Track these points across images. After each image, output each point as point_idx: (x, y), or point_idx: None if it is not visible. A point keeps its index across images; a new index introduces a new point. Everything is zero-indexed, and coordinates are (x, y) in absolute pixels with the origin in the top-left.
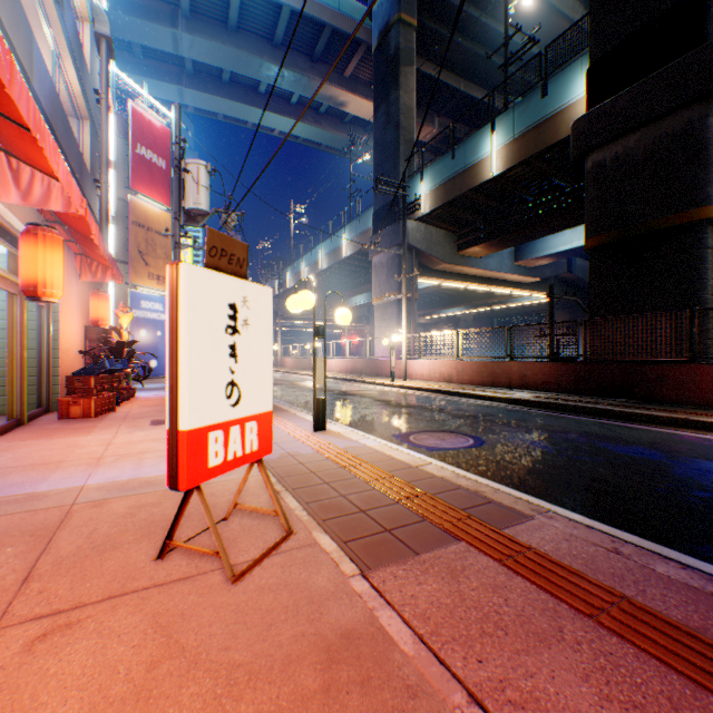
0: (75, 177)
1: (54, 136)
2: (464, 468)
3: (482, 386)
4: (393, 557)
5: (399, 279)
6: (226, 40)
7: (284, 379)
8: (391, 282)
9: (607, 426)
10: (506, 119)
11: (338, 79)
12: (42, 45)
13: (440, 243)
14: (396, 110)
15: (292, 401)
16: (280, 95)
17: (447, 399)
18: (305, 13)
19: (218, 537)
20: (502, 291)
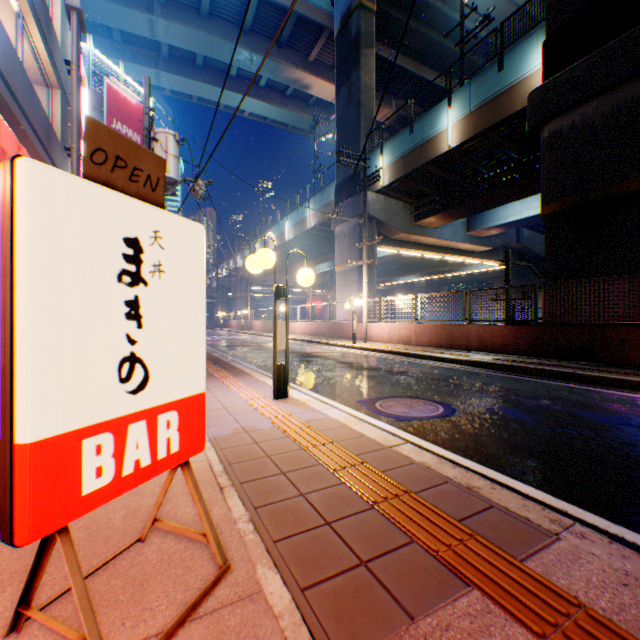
0: (40, 141)
1: (10, 94)
2: (440, 444)
3: (441, 348)
4: (376, 628)
5: (360, 246)
6: (199, 26)
7: (252, 341)
8: (352, 250)
9: (577, 390)
10: (462, 94)
11: (303, 63)
12: (5, 6)
13: (398, 214)
14: (357, 90)
15: (257, 363)
16: (249, 78)
17: (408, 361)
18: (272, 0)
19: (91, 617)
20: (455, 259)
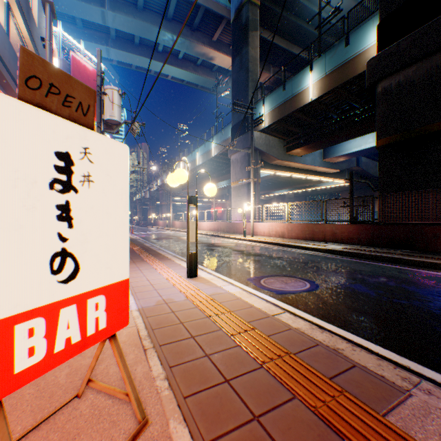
0: None
1: None
2: (309, 312)
3: (305, 240)
4: None
5: (248, 169)
6: (136, 16)
7: (173, 235)
8: (243, 172)
9: (404, 271)
10: (320, 62)
11: (208, 42)
12: None
13: (275, 146)
14: (246, 60)
15: (176, 251)
16: (171, 53)
17: (282, 249)
18: None
19: None
20: (315, 178)
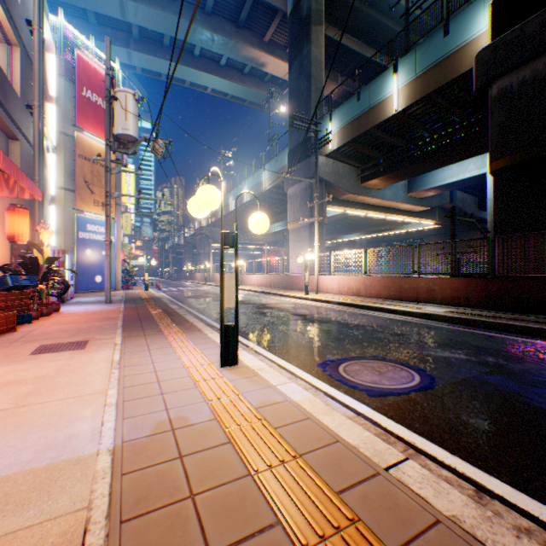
0: None
1: None
2: (440, 442)
3: (390, 299)
4: None
5: (311, 204)
6: (165, 8)
7: (213, 292)
8: (304, 209)
9: None
10: (408, 60)
11: (259, 43)
12: None
13: (345, 176)
14: (308, 63)
15: (213, 315)
16: (211, 58)
17: (360, 313)
18: None
19: None
20: (396, 218)
